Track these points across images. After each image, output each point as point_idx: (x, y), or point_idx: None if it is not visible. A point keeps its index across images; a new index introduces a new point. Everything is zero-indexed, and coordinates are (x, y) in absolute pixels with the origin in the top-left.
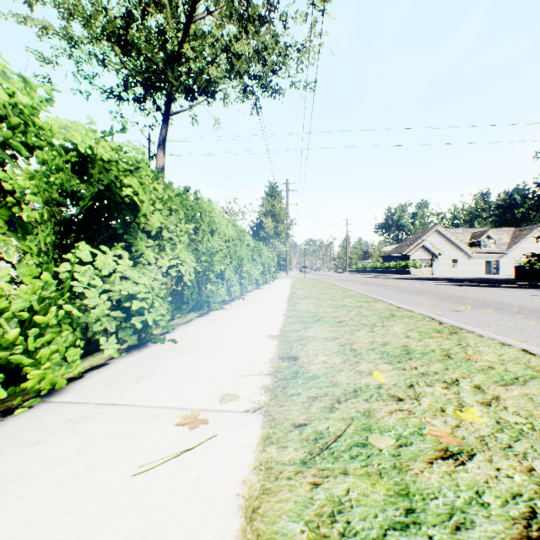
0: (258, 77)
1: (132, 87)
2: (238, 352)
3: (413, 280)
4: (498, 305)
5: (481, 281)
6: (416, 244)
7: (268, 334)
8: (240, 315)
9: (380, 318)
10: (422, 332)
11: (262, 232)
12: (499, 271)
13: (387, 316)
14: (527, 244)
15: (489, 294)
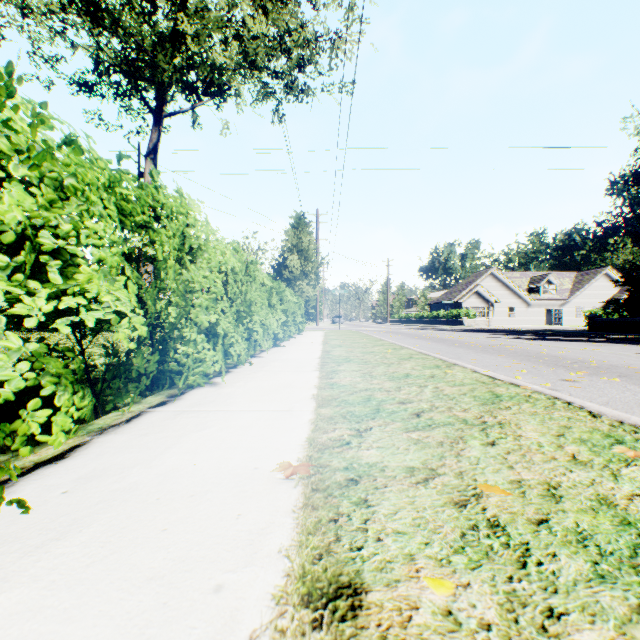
0: (281, 74)
1: (110, 74)
2: (186, 553)
3: (471, 332)
4: (613, 368)
5: (552, 333)
6: (468, 289)
7: (282, 461)
8: (237, 398)
9: (480, 403)
10: (590, 444)
11: (286, 272)
12: (561, 321)
13: (490, 398)
14: (591, 290)
15: (583, 352)
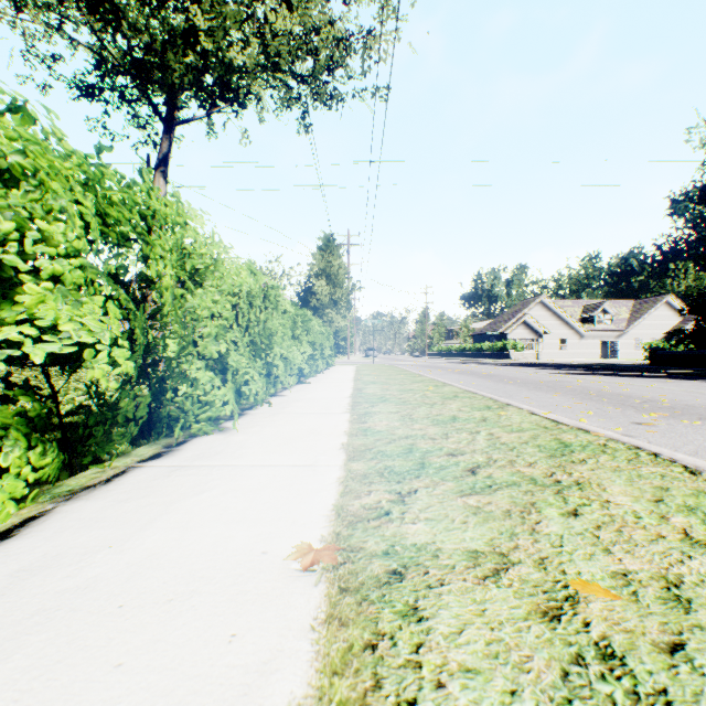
0: (307, 78)
1: (114, 75)
2: None
3: (520, 367)
4: (691, 409)
5: (611, 368)
6: (515, 319)
7: (299, 542)
8: (249, 449)
9: (548, 455)
10: (701, 514)
11: (313, 299)
12: (618, 354)
13: (558, 449)
14: (651, 320)
15: (650, 389)
